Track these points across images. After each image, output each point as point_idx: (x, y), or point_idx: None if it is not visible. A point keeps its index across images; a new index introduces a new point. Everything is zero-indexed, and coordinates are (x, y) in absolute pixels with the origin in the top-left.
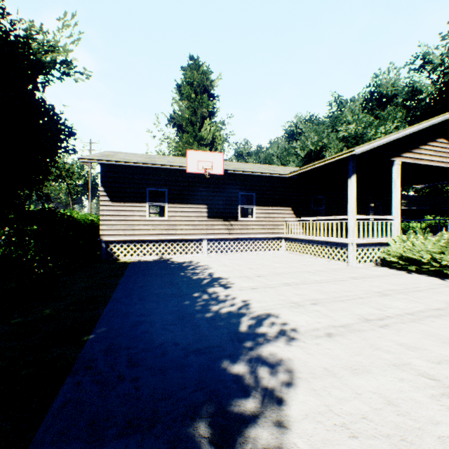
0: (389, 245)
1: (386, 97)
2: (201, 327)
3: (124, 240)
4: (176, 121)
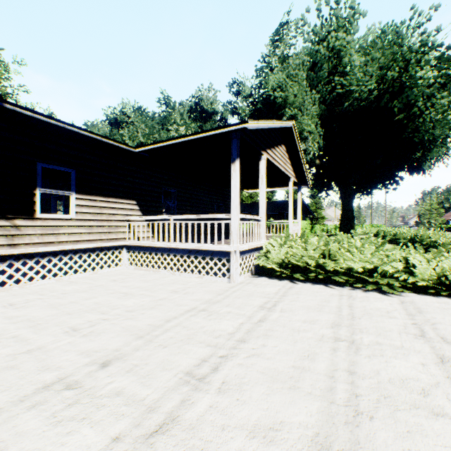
0: (261, 250)
1: (208, 113)
2: None
3: None
4: None
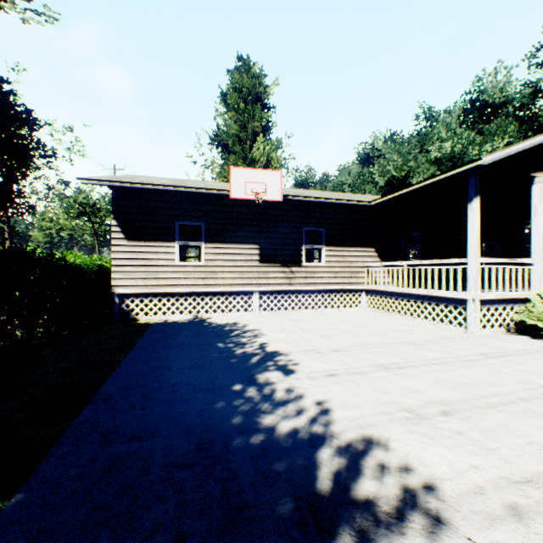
0: (528, 303)
1: (493, 107)
2: (240, 478)
3: (145, 293)
4: (220, 140)
